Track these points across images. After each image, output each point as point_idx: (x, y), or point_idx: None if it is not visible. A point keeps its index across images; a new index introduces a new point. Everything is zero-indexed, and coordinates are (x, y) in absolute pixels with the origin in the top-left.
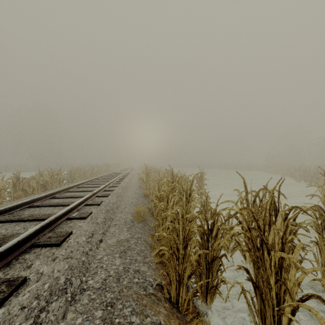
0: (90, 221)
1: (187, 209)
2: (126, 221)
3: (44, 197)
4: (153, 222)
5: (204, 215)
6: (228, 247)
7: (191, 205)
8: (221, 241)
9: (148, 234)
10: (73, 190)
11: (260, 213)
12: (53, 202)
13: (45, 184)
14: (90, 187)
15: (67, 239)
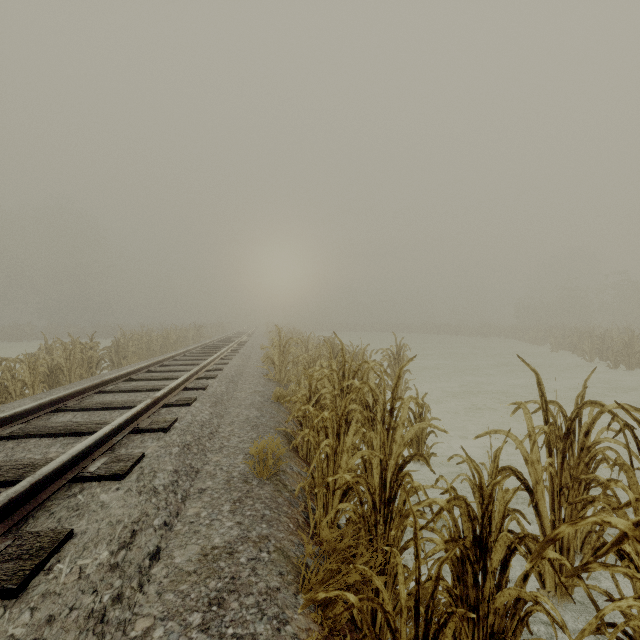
0: (135, 484)
1: (396, 465)
2: (231, 479)
3: (36, 411)
4: (300, 484)
5: (464, 502)
6: (558, 623)
7: (395, 437)
8: (525, 595)
9: (288, 523)
10: (114, 387)
11: (584, 465)
12: (54, 425)
13: (55, 372)
14: (155, 380)
15: (50, 561)
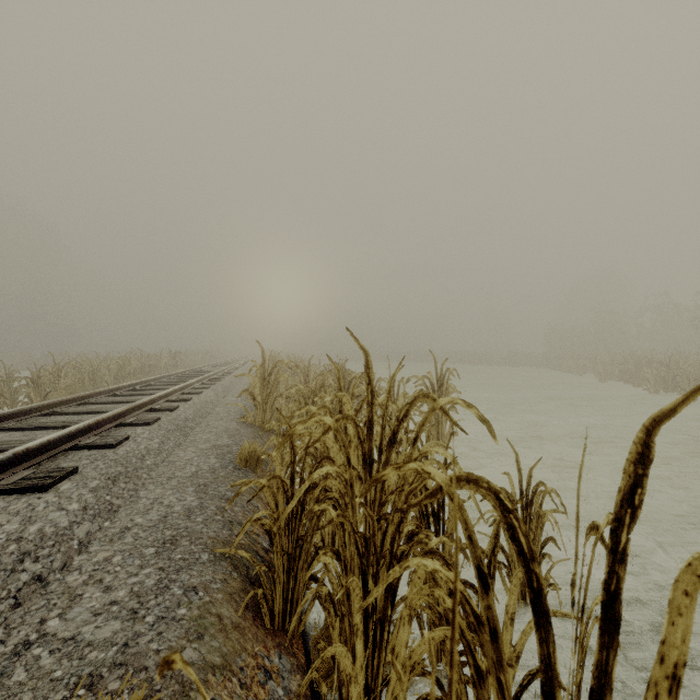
0: None
1: None
2: None
3: None
4: None
5: None
6: None
7: None
8: None
9: None
10: None
11: None
12: None
13: None
14: (43, 428)
15: None
